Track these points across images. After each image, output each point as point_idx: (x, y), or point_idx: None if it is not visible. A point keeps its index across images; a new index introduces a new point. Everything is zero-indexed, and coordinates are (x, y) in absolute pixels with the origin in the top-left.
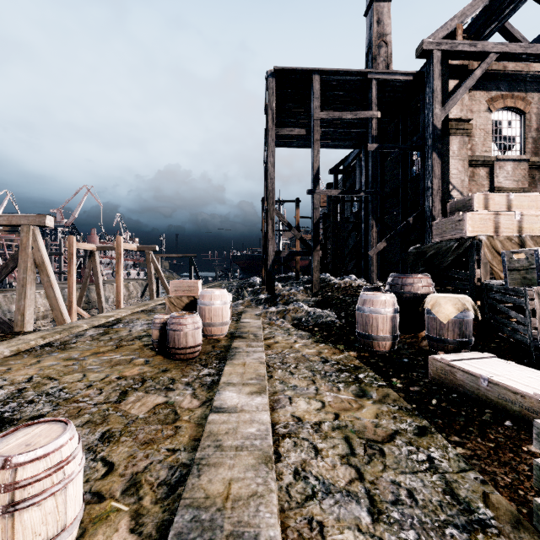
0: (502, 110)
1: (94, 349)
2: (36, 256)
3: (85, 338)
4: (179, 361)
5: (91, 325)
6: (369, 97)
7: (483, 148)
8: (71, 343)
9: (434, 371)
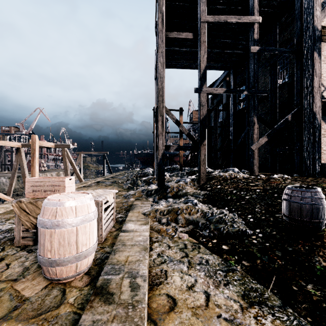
0: None
1: None
2: None
3: None
4: None
5: None
6: (251, 4)
7: None
8: None
9: None
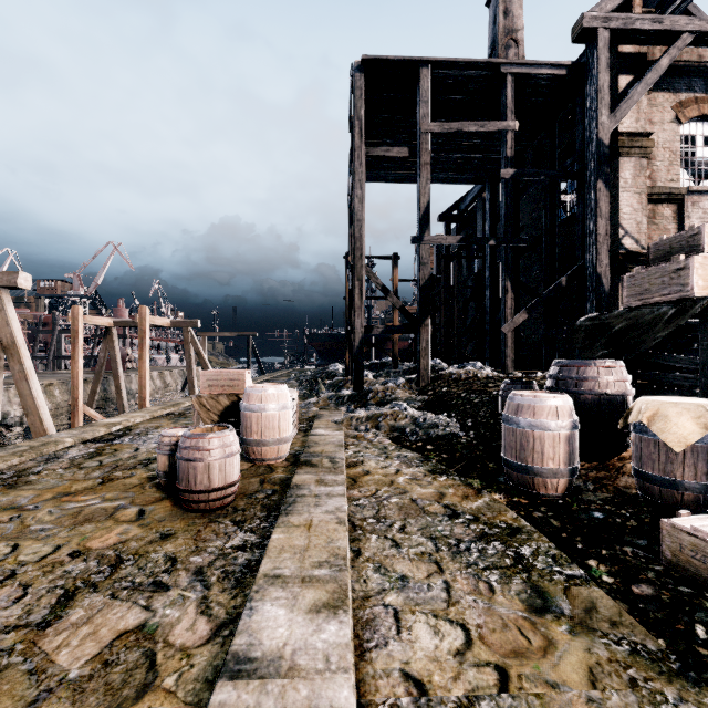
0: (695, 121)
1: (63, 487)
2: (3, 332)
3: (59, 464)
4: (197, 513)
5: (80, 439)
6: (502, 101)
7: (667, 176)
8: (30, 474)
9: (674, 551)
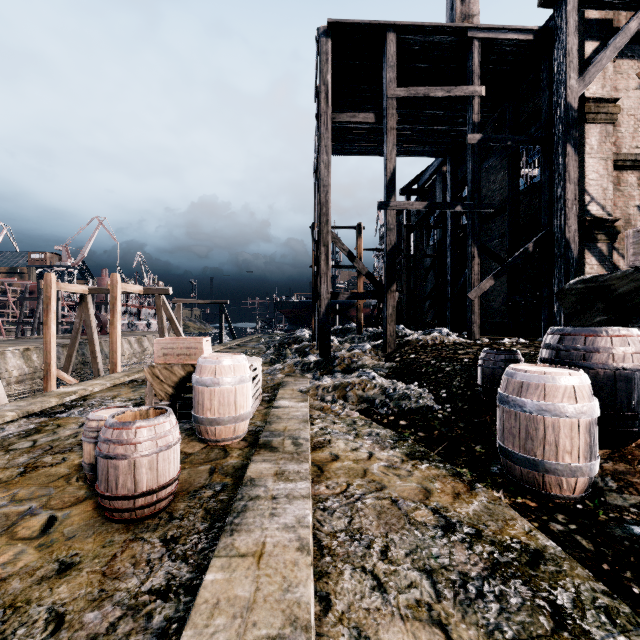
0: None
1: None
2: None
3: None
4: (120, 524)
5: (25, 412)
6: (469, 66)
7: (632, 143)
8: None
9: None
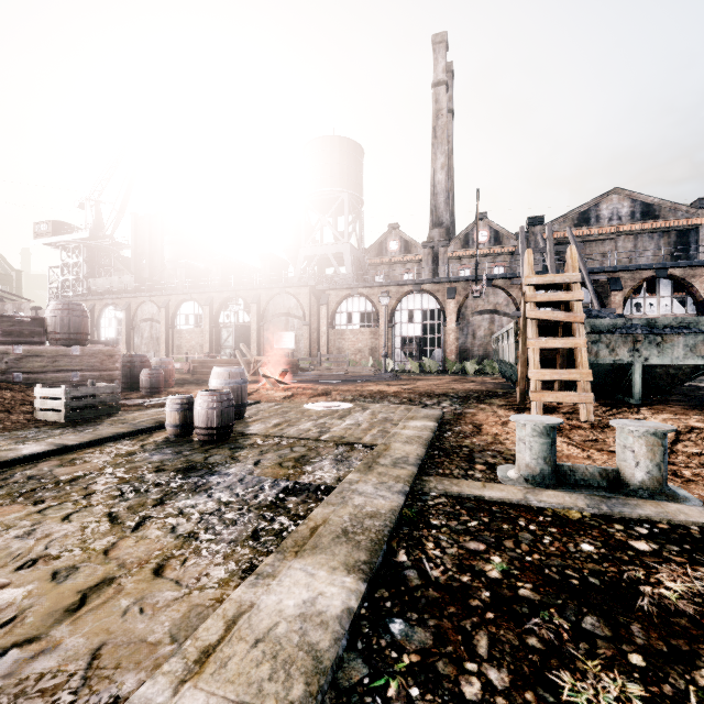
0: None
1: None
2: None
3: None
4: None
5: None
6: None
7: None
8: None
9: None
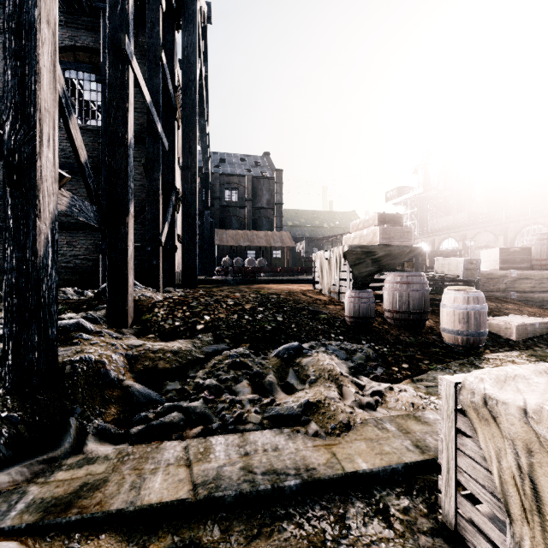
0: None
1: None
2: None
3: None
4: None
5: None
6: None
7: None
8: None
9: (518, 334)
